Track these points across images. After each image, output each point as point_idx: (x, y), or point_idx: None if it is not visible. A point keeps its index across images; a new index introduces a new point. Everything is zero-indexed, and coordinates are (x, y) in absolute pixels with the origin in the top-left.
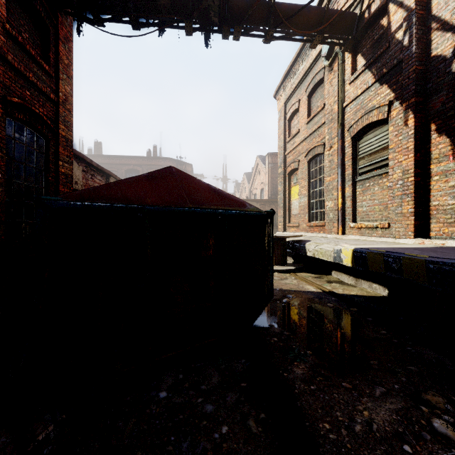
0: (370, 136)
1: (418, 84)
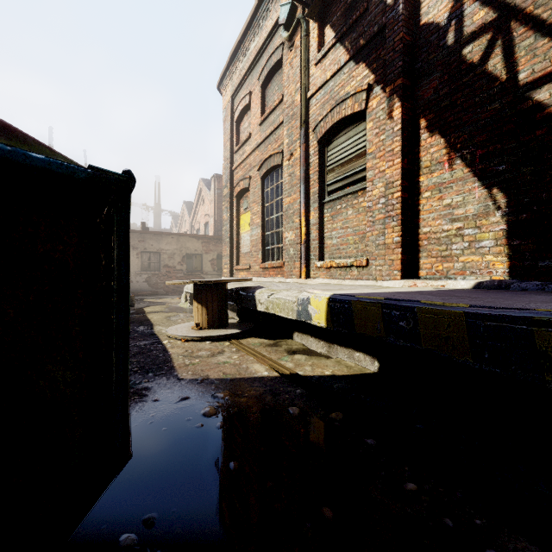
0: (341, 140)
1: (405, 60)
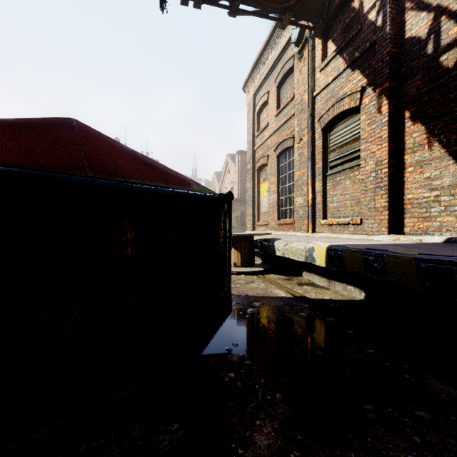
0: (341, 127)
1: (392, 67)
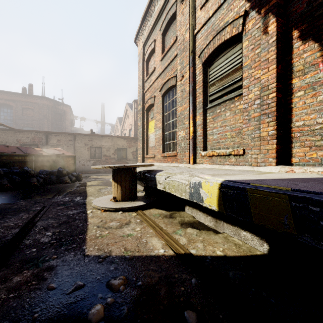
0: (220, 61)
1: None
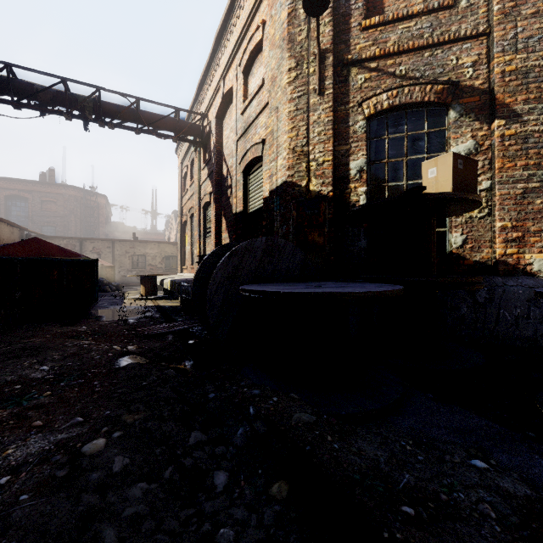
0: (210, 209)
1: (217, 187)
